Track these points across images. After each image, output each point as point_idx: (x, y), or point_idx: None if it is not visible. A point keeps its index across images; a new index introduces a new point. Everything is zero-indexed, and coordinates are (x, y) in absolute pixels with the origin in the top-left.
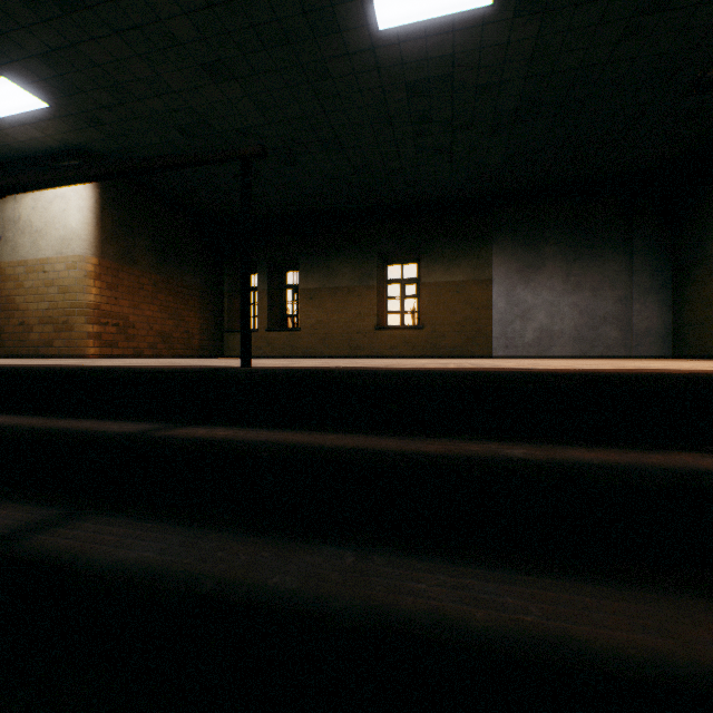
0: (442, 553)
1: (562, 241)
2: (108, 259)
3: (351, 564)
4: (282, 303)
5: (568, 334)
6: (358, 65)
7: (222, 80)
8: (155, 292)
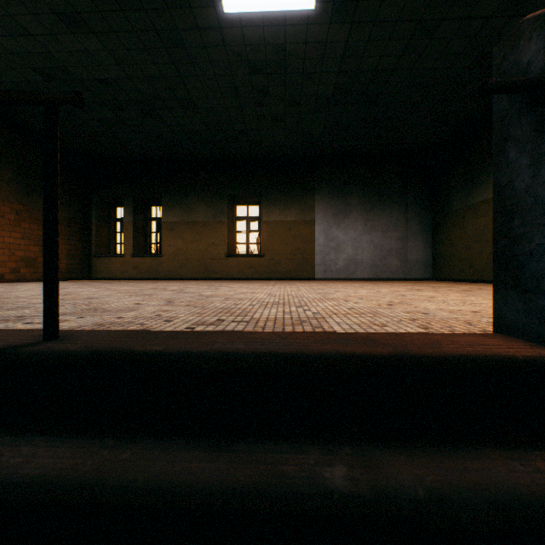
0: None
1: (362, 195)
2: None
3: None
4: (147, 233)
5: (367, 262)
6: (207, 39)
7: (80, 32)
8: (17, 220)
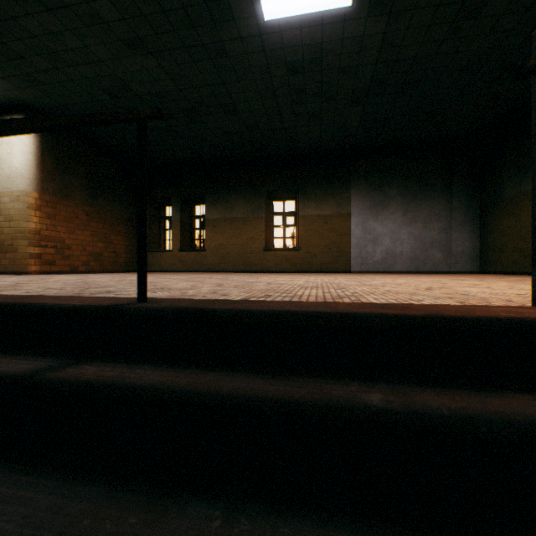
0: (307, 507)
1: (401, 186)
2: (47, 193)
3: (217, 531)
4: (191, 229)
5: (406, 255)
6: (248, 47)
7: (140, 54)
8: (88, 220)
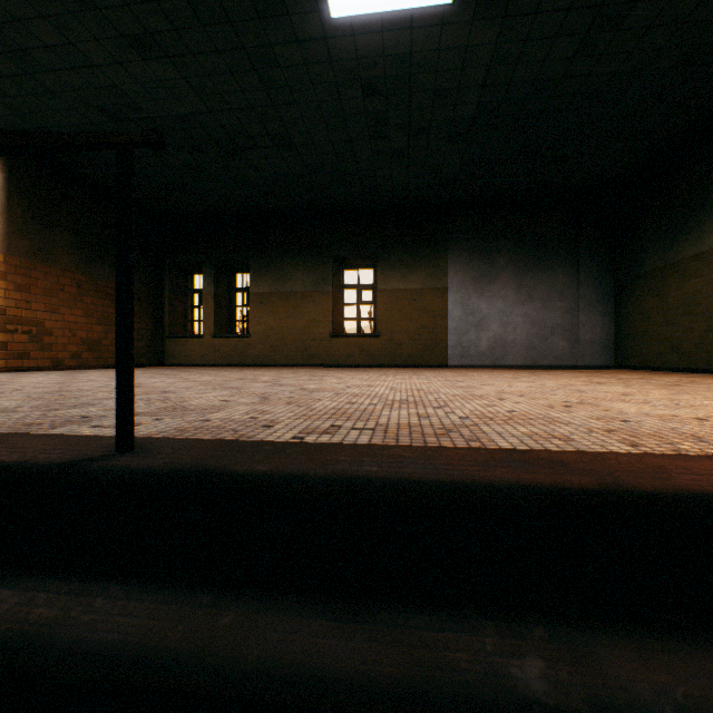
0: None
1: (514, 252)
2: (17, 255)
3: None
4: (231, 307)
5: (520, 344)
6: (309, 54)
7: (152, 57)
8: (79, 294)
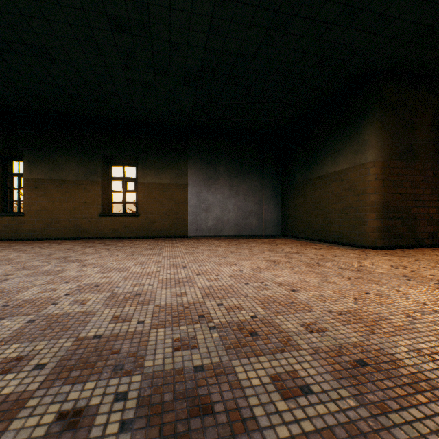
0: None
1: (228, 164)
2: None
3: None
4: (6, 189)
5: (232, 222)
6: None
7: None
8: None
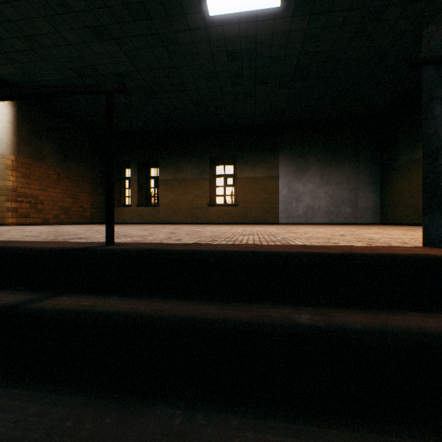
0: (251, 405)
1: (319, 154)
2: (23, 156)
3: (179, 426)
4: (147, 188)
5: (323, 210)
6: (196, 37)
7: (104, 39)
8: (58, 180)
